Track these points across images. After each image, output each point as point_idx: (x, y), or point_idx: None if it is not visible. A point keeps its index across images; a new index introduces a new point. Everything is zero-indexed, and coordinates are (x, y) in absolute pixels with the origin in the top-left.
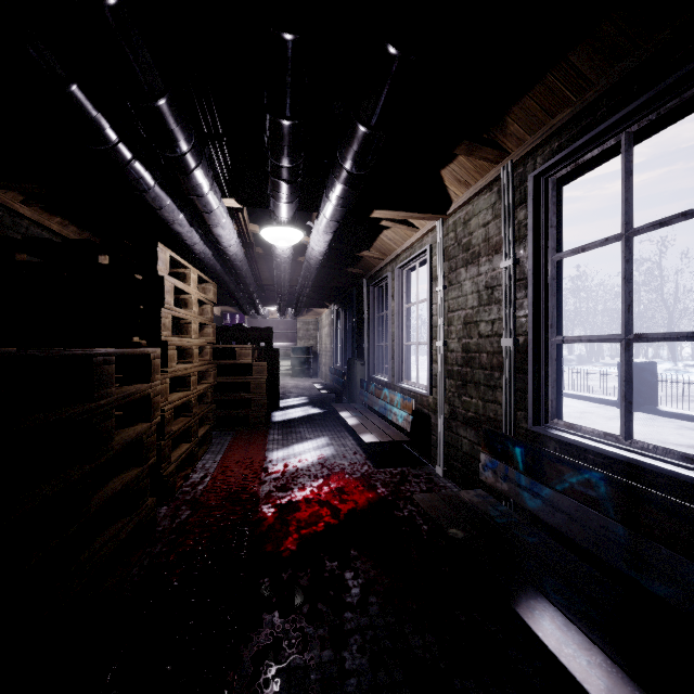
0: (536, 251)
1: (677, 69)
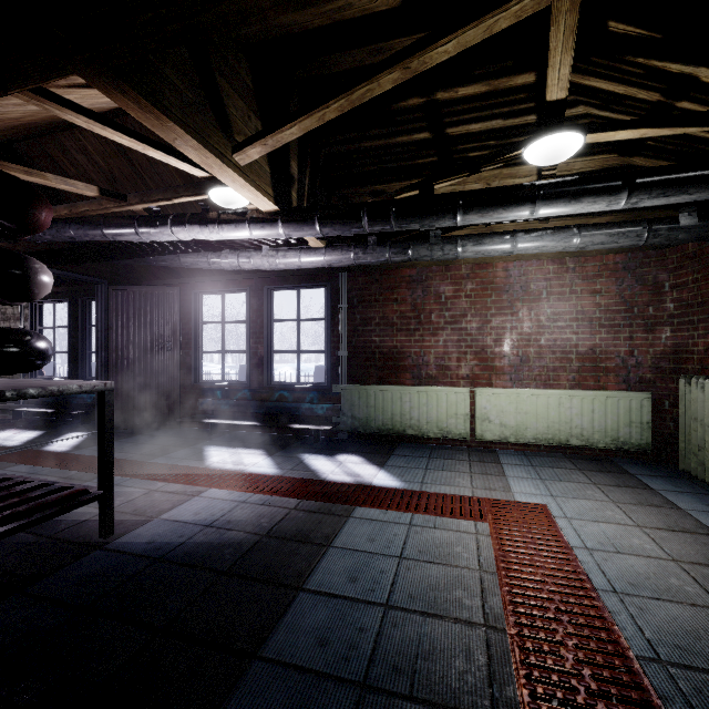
0: (32, 325)
1: (60, 297)
